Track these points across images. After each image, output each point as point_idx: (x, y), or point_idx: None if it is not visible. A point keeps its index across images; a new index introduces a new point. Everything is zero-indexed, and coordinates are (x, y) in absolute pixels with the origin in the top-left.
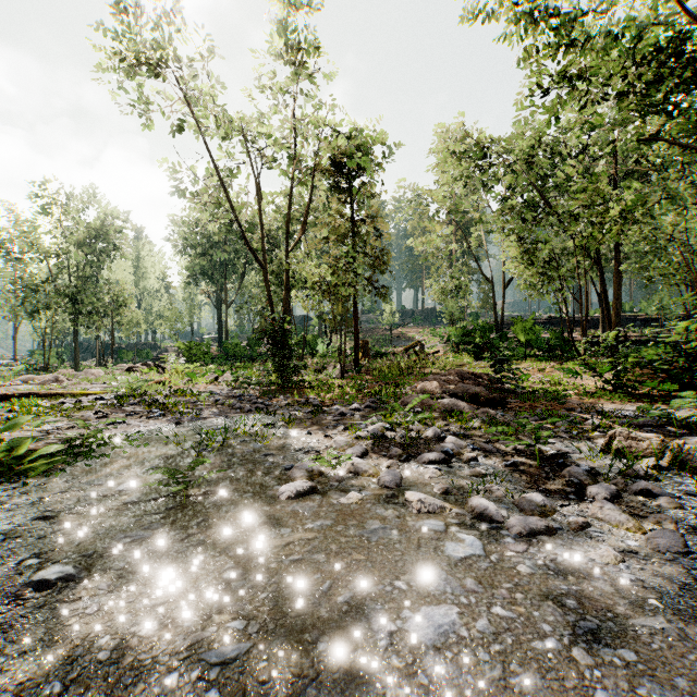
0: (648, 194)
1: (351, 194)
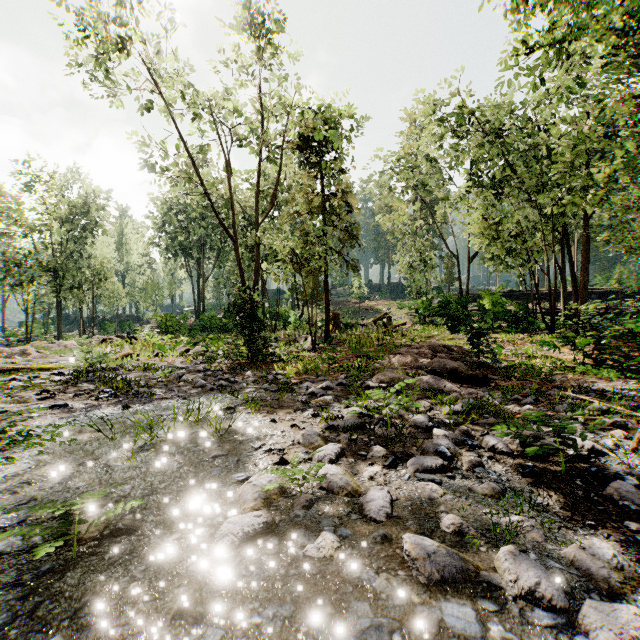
0: (635, 158)
1: (322, 168)
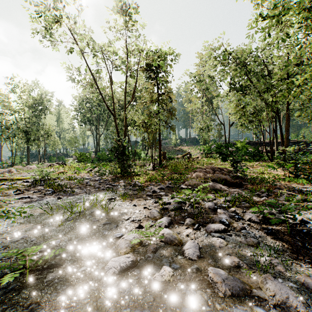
0: None
1: (157, 80)
